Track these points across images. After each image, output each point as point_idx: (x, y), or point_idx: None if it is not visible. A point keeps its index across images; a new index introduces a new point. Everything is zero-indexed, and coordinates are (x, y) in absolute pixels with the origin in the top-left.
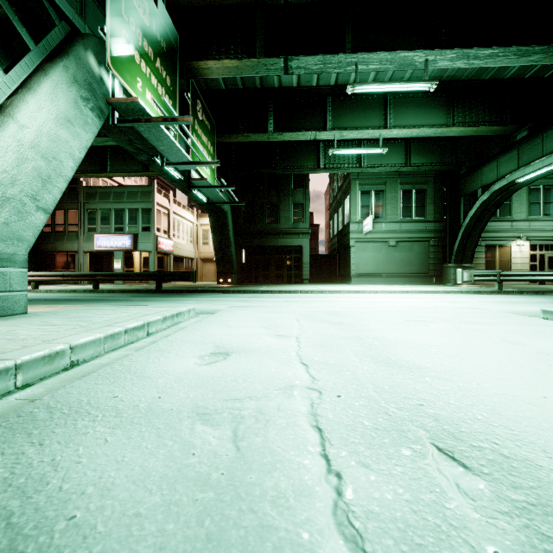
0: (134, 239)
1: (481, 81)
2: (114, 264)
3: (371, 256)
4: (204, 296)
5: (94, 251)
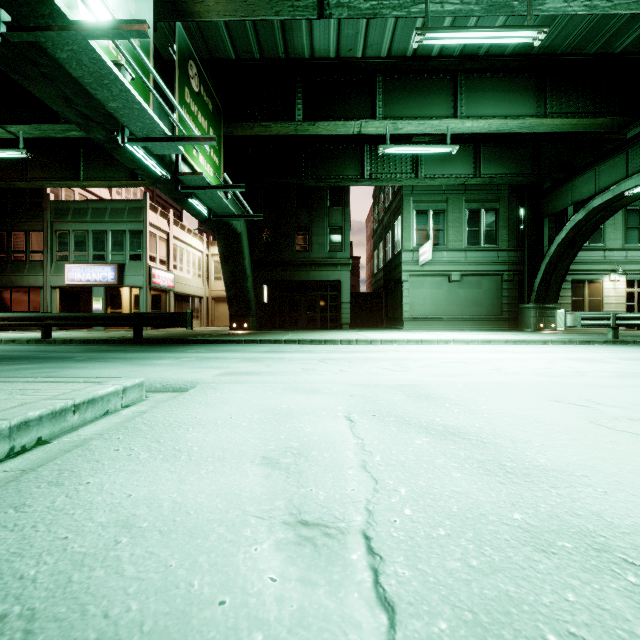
0: (119, 271)
1: (584, 57)
2: (92, 304)
3: (429, 293)
4: (196, 350)
5: (66, 287)
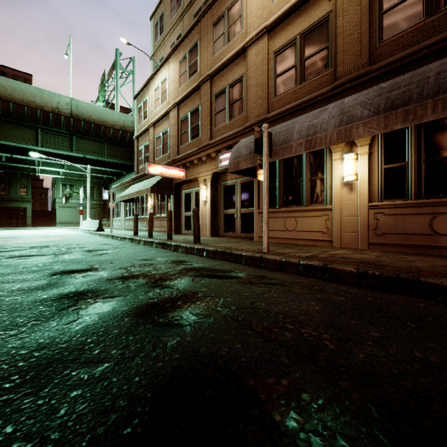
0: None
1: None
2: None
3: (68, 214)
4: None
5: None
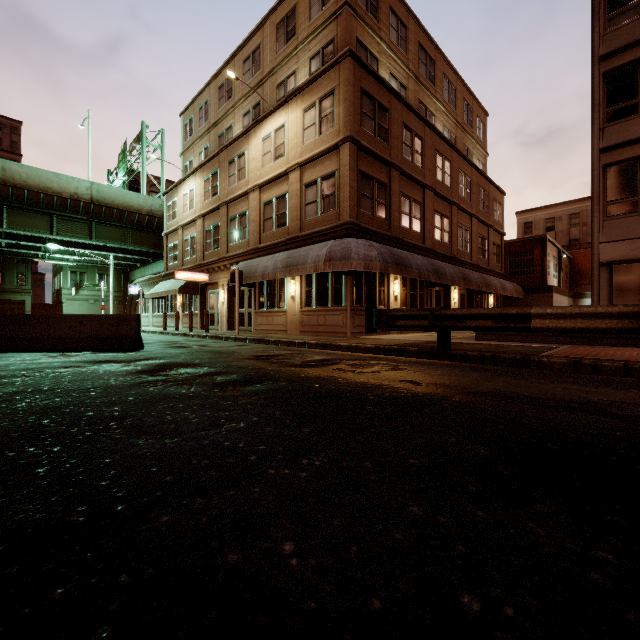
0: None
1: None
2: None
3: (78, 308)
4: None
5: None
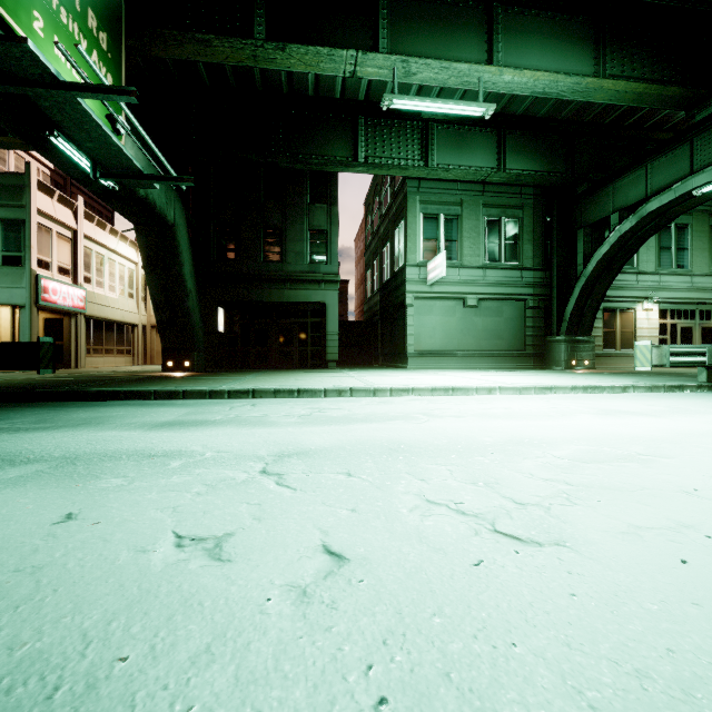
0: None
1: (654, 0)
2: None
3: (440, 322)
4: (0, 424)
5: None
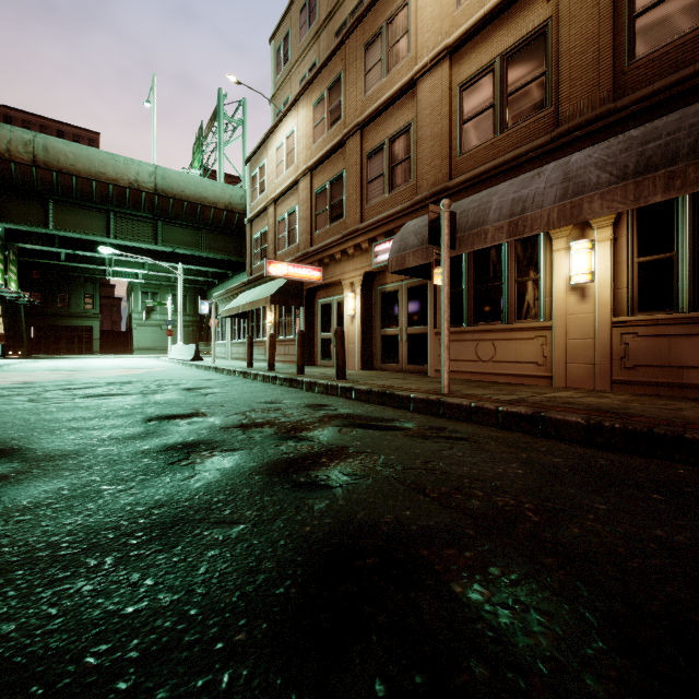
0: None
1: None
2: None
3: (150, 336)
4: None
5: None
